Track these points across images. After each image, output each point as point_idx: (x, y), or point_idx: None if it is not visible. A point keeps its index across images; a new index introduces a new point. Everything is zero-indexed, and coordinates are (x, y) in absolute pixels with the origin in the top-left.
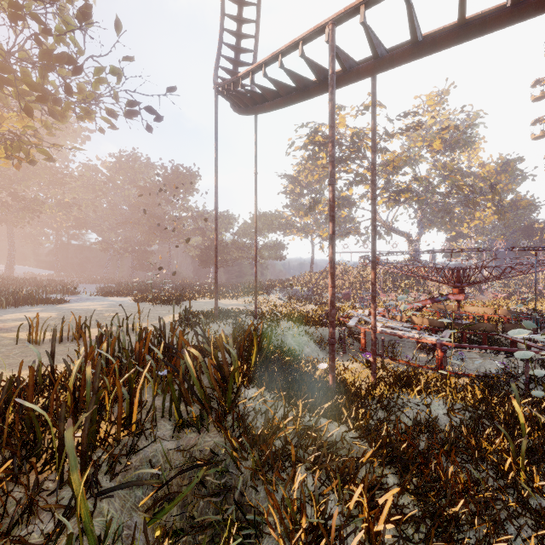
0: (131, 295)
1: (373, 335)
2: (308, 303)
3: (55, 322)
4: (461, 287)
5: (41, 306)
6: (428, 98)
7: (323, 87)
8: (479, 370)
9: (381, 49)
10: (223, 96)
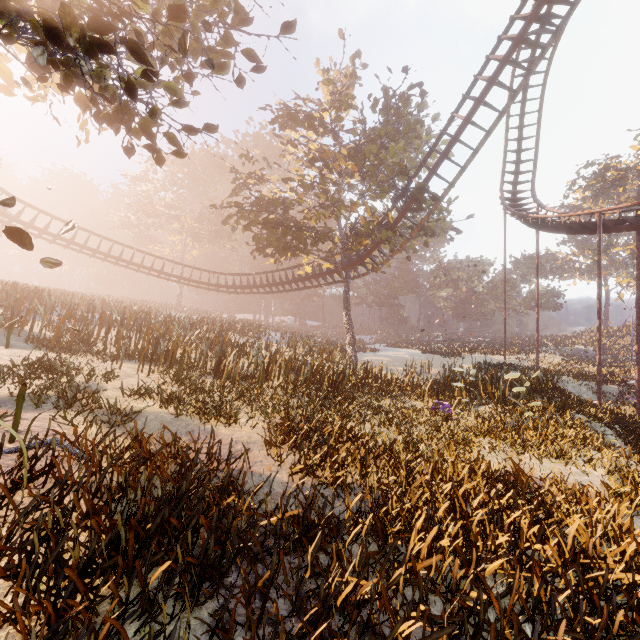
0: (411, 347)
1: (636, 386)
2: (593, 365)
3: (398, 363)
4: None
5: (368, 353)
6: None
7: (595, 232)
8: None
9: (636, 219)
10: (510, 214)
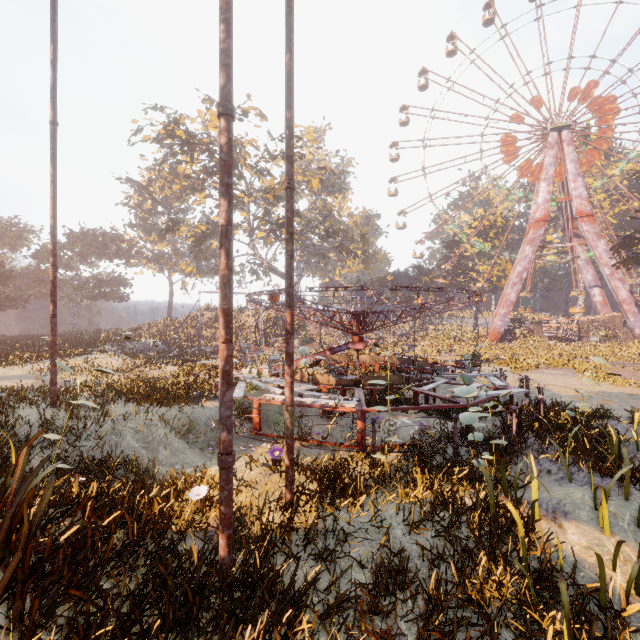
0: None
1: (289, 421)
2: (165, 363)
3: None
4: (362, 334)
5: None
6: (307, 131)
7: None
8: (398, 435)
9: None
10: None
